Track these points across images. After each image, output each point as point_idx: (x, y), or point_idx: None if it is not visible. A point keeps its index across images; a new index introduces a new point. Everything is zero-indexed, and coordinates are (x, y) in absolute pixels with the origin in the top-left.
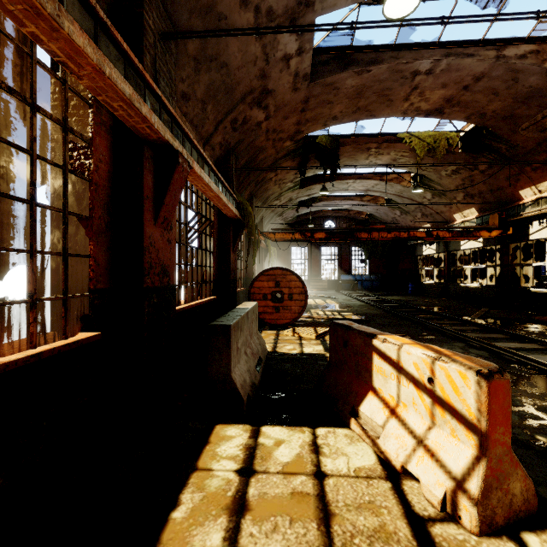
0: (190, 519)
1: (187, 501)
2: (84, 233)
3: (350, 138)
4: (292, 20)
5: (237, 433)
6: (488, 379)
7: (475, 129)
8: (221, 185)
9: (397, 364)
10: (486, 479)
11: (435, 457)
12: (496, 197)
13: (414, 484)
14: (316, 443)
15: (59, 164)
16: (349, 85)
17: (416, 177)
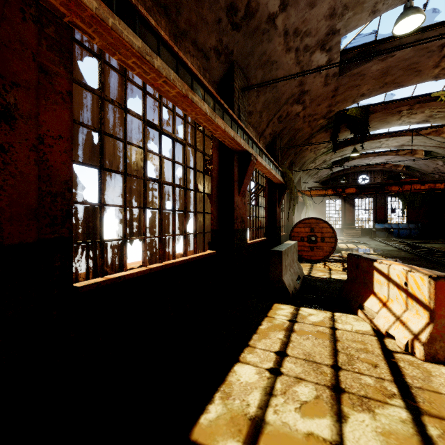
0: (267, 329)
1: (265, 324)
2: (208, 202)
3: (380, 105)
4: (322, 46)
5: (286, 308)
6: (435, 280)
7: None
8: (272, 163)
9: (387, 276)
10: (432, 334)
11: (405, 325)
12: None
13: (393, 340)
14: (333, 318)
15: (202, 171)
16: (374, 69)
17: None
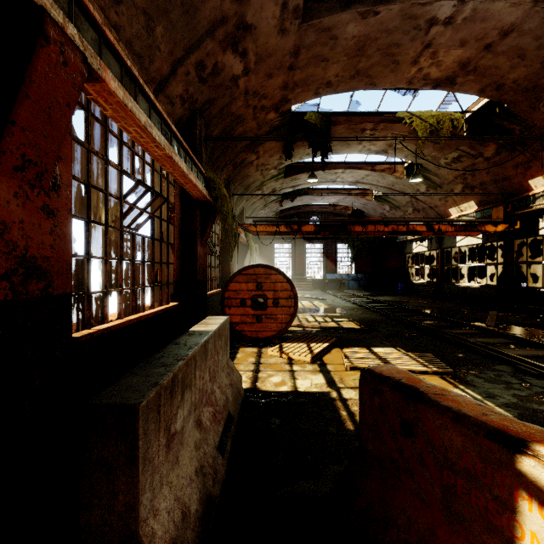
0: None
1: None
2: None
3: (343, 116)
4: None
5: None
6: None
7: (485, 107)
8: (177, 144)
9: None
10: None
11: None
12: (500, 189)
13: None
14: None
15: None
16: (349, 33)
17: (411, 167)
